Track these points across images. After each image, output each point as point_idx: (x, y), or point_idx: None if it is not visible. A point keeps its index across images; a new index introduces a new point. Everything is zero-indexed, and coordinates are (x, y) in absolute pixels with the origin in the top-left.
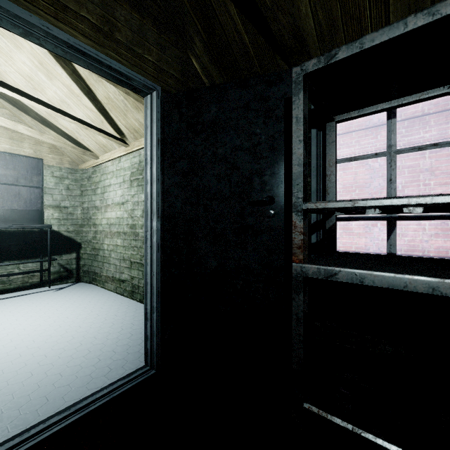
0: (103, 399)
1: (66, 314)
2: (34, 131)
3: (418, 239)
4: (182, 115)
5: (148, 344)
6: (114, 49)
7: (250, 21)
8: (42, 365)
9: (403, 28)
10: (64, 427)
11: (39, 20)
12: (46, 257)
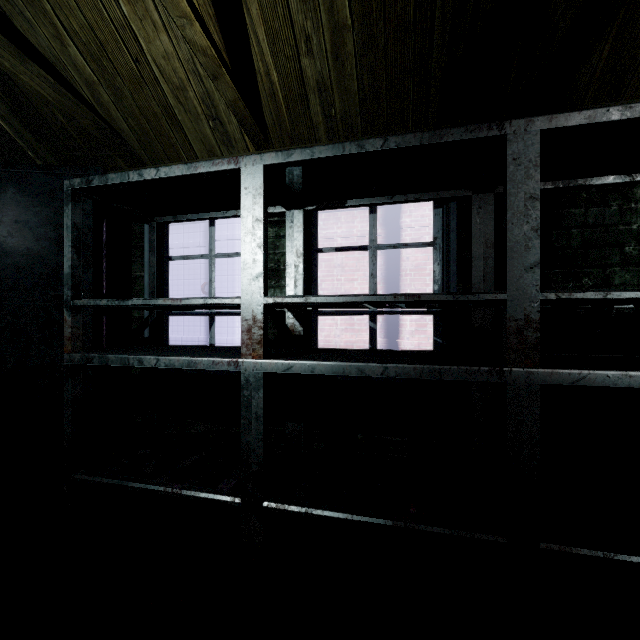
0: None
1: None
2: None
3: (332, 334)
4: None
5: None
6: None
7: None
8: None
9: (128, 178)
10: None
11: None
12: None
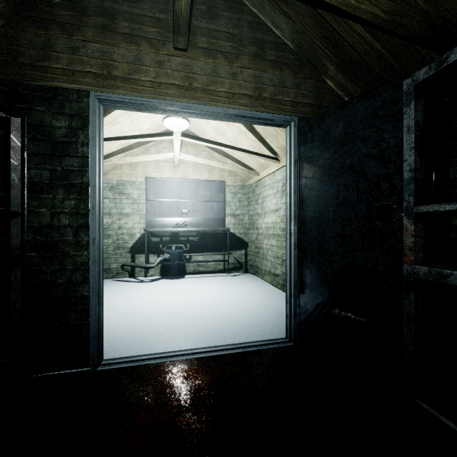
0: (255, 347)
1: (237, 293)
2: (220, 164)
3: None
4: (314, 136)
5: (287, 321)
6: (262, 105)
7: (379, 30)
8: (223, 318)
9: None
10: (233, 353)
11: (221, 109)
12: (227, 252)
